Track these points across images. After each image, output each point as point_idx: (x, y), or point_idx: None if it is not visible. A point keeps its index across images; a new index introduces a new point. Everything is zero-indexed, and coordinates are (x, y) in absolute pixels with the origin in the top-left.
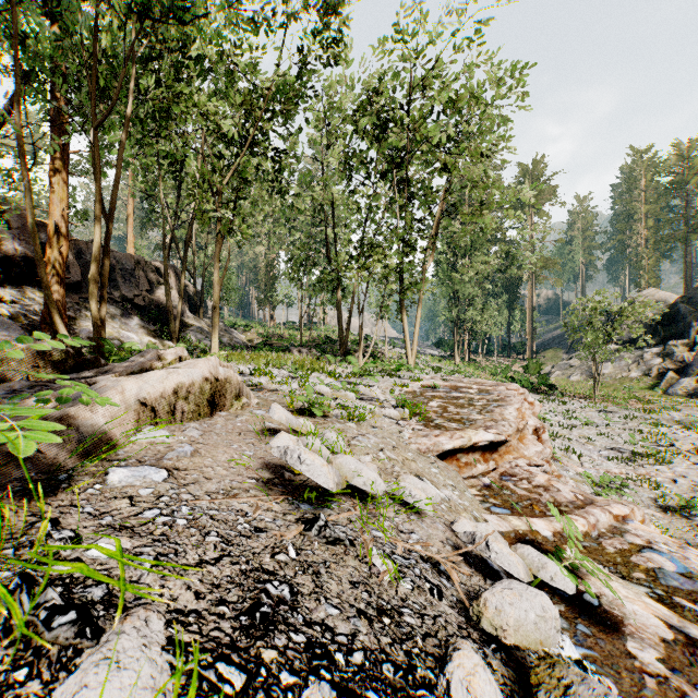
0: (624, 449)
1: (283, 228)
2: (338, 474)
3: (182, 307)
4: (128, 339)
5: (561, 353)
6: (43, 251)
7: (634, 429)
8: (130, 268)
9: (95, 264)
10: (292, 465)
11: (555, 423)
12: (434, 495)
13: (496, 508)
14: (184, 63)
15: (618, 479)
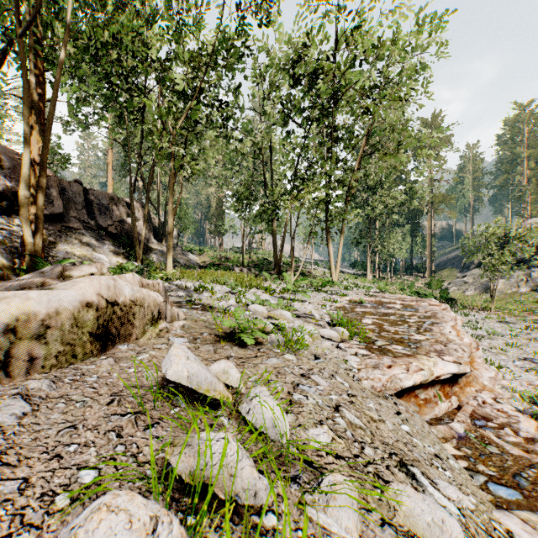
0: (536, 360)
1: (228, 172)
2: None
3: (148, 234)
4: (99, 260)
5: (455, 272)
6: None
7: None
8: (105, 203)
9: (25, 179)
10: None
11: None
12: None
13: (497, 487)
14: None
15: None
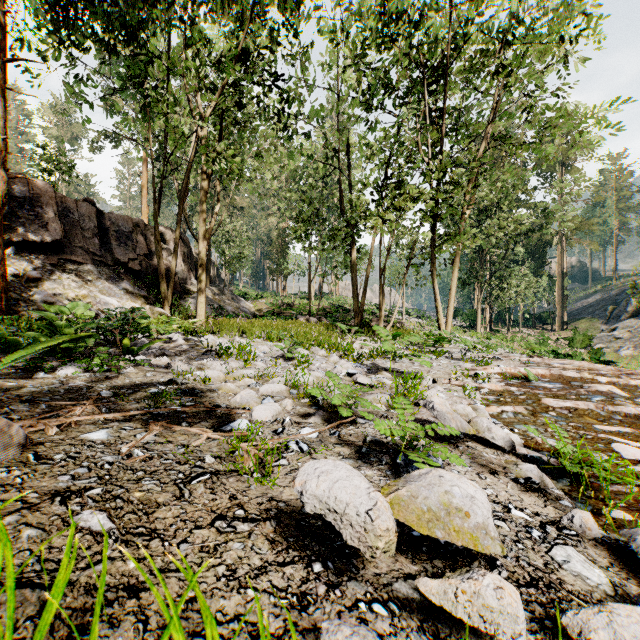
0: None
1: (293, 194)
2: None
3: (185, 273)
4: (105, 305)
5: (597, 324)
6: (17, 206)
7: None
8: (127, 231)
9: None
10: None
11: None
12: None
13: None
14: None
15: None
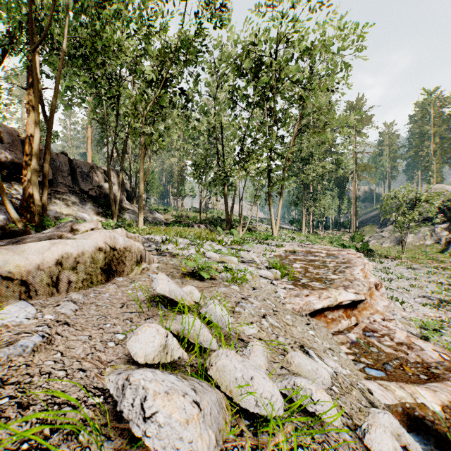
0: (432, 297)
1: (188, 145)
2: (218, 412)
3: (121, 197)
4: (82, 218)
5: (375, 228)
6: None
7: (436, 281)
8: (86, 171)
9: (35, 157)
10: (130, 421)
11: (378, 277)
12: (326, 378)
13: (371, 370)
14: (105, 1)
15: (436, 322)
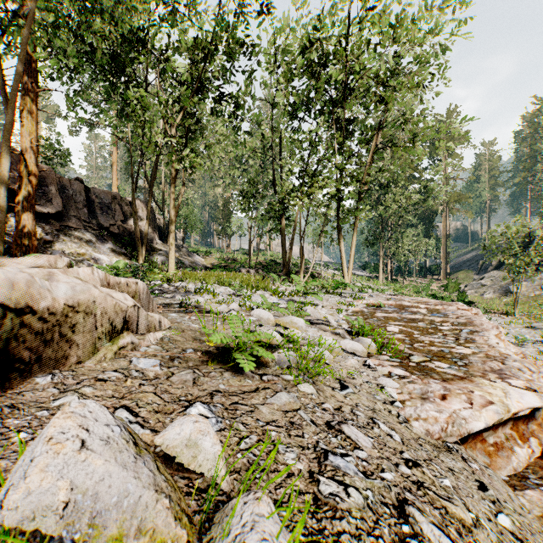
0: None
1: (236, 171)
2: None
3: (152, 235)
4: (98, 260)
5: (472, 274)
6: None
7: None
8: (107, 202)
9: None
10: None
11: None
12: None
13: None
14: None
15: None
